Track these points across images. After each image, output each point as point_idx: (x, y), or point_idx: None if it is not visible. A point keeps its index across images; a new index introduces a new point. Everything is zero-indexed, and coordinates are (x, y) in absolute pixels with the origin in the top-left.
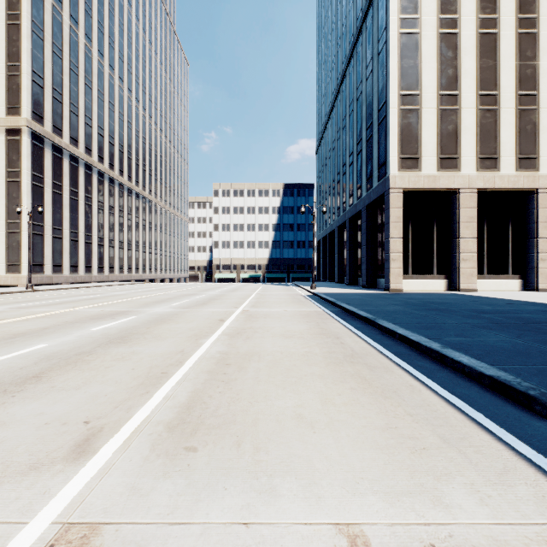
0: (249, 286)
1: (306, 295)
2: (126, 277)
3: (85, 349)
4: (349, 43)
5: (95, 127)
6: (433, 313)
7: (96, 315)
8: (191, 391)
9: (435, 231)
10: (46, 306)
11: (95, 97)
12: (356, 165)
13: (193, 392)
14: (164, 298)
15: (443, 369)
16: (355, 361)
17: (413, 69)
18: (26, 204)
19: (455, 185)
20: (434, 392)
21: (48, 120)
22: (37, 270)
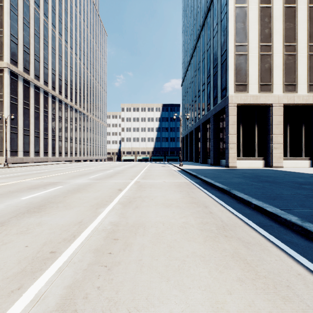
0: (142, 164)
1: (177, 170)
2: (69, 158)
3: (1, 220)
4: (202, 17)
5: (50, 69)
6: (267, 184)
7: (34, 186)
8: (67, 286)
9: (257, 130)
10: (6, 178)
11: (50, 51)
12: (207, 90)
13: (69, 288)
14: (87, 172)
15: None
16: (229, 235)
17: (243, 29)
18: (6, 114)
19: (270, 102)
20: None
21: (20, 64)
22: (13, 154)
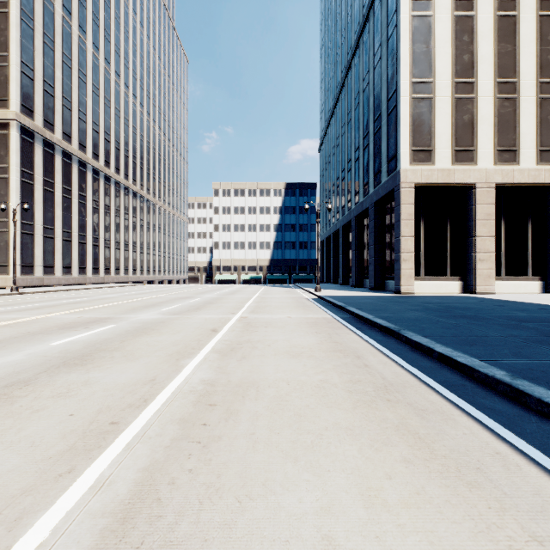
0: (250, 288)
1: (310, 298)
2: (122, 278)
3: (24, 377)
4: (355, 32)
5: (89, 123)
6: (464, 321)
7: (68, 324)
8: (142, 469)
9: (449, 229)
10: (19, 311)
11: (89, 92)
12: (363, 160)
13: (146, 471)
14: (155, 302)
15: (526, 415)
16: (394, 399)
17: (426, 55)
18: (14, 202)
19: (472, 180)
20: (544, 471)
21: (38, 114)
22: (26, 271)
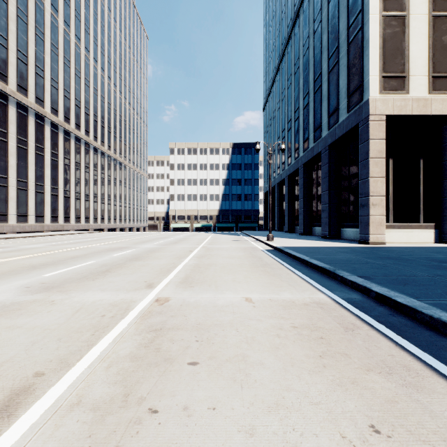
0: (198, 236)
1: (265, 249)
2: (83, 226)
3: None
4: None
5: (47, 79)
6: None
7: None
8: None
9: (422, 169)
10: None
11: (47, 50)
12: (313, 104)
13: None
14: (66, 257)
15: None
16: None
17: None
18: None
19: None
20: None
21: None
22: None
